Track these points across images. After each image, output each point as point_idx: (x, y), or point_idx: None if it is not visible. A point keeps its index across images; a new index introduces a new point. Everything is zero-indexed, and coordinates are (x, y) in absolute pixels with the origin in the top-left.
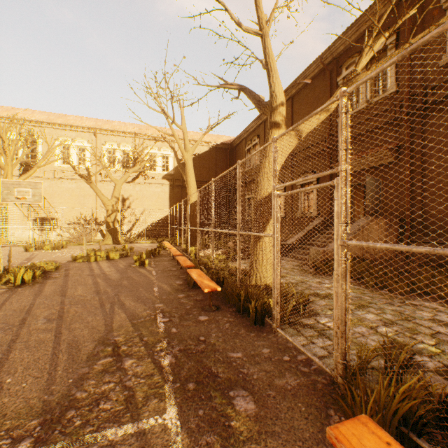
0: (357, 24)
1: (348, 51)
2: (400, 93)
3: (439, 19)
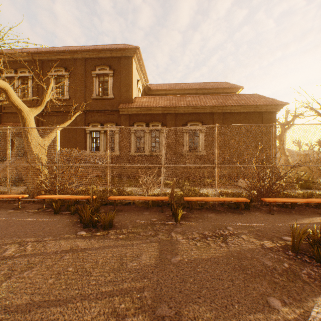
0: (13, 55)
1: (8, 63)
2: (34, 102)
3: (48, 80)
